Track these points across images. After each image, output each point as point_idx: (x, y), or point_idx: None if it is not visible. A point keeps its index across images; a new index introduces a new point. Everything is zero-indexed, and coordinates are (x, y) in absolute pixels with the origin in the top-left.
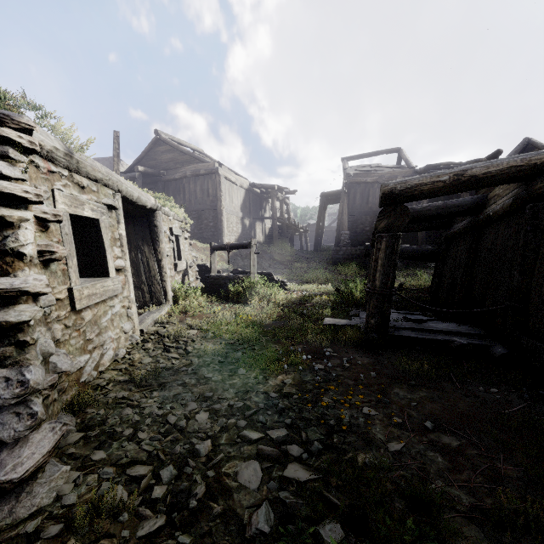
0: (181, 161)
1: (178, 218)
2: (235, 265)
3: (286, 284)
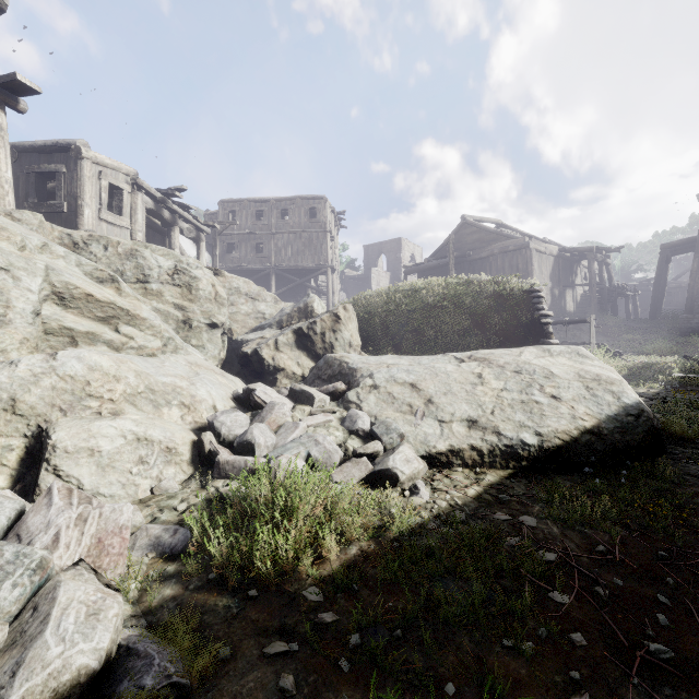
0: (487, 240)
1: None
2: None
3: (622, 354)
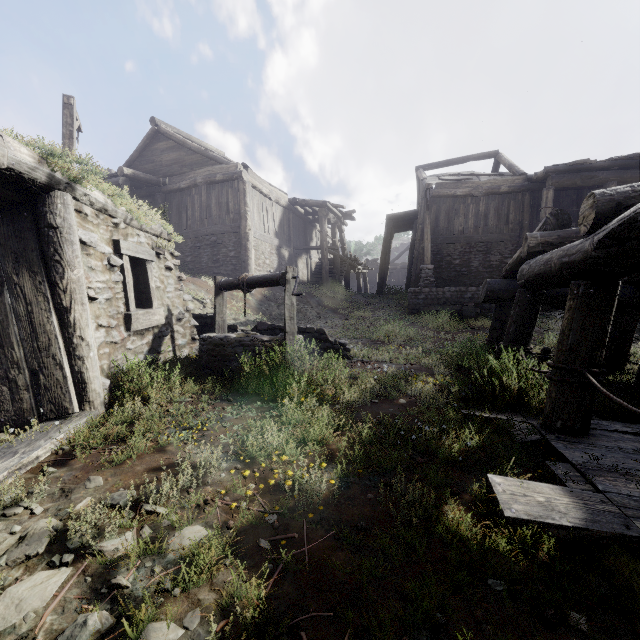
0: (189, 162)
1: (145, 228)
2: (266, 314)
3: (349, 348)
